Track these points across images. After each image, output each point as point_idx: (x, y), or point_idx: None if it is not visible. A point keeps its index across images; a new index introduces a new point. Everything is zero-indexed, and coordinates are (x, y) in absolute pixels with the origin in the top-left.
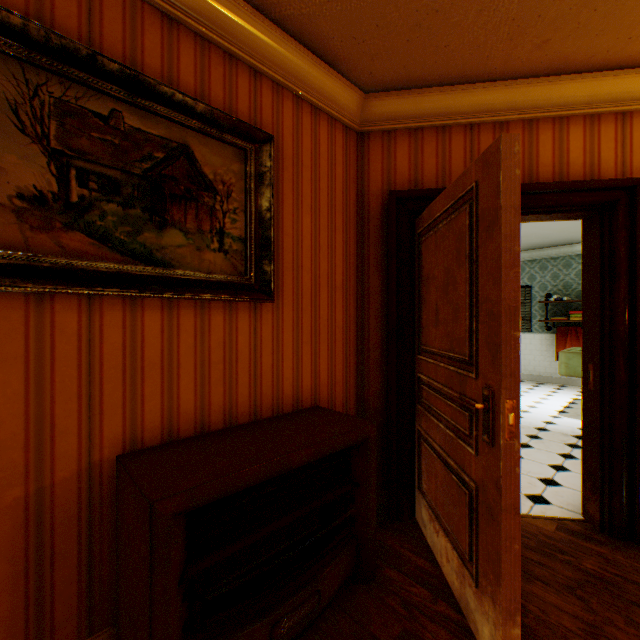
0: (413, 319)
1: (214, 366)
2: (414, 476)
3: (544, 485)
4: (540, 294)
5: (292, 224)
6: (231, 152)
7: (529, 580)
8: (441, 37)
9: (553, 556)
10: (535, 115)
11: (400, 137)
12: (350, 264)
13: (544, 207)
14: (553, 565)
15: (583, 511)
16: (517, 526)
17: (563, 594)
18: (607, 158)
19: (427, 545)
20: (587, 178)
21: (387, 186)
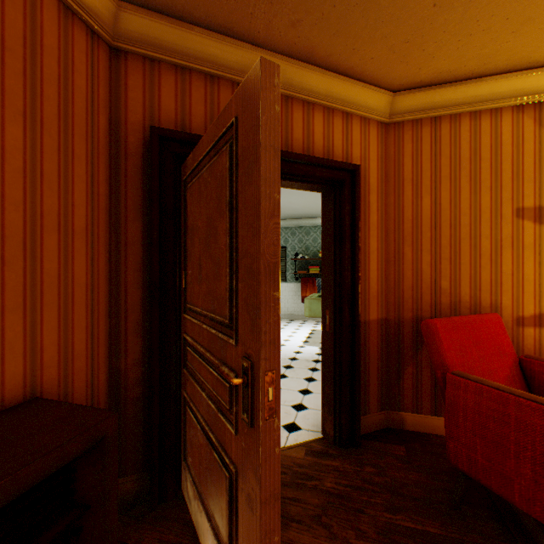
0: (181, 274)
1: None
2: (182, 445)
3: (296, 411)
4: (292, 253)
5: None
6: None
7: (287, 525)
8: None
9: (305, 486)
10: (291, 93)
11: (166, 71)
12: (100, 206)
13: (298, 175)
14: (305, 496)
15: (323, 430)
16: (278, 514)
17: (313, 528)
18: (338, 146)
19: (192, 526)
20: (326, 158)
21: (151, 122)
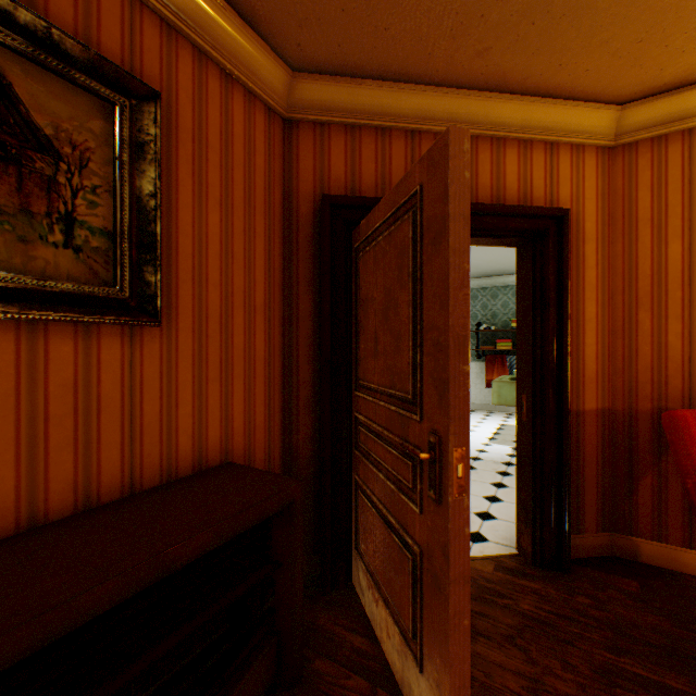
0: (350, 349)
1: (56, 422)
2: (351, 533)
3: (481, 520)
4: (472, 323)
5: (192, 221)
6: (88, 101)
7: (473, 638)
8: (381, 15)
9: (494, 602)
10: (475, 131)
11: (335, 133)
12: (275, 280)
13: (484, 230)
14: (494, 613)
15: (517, 545)
16: (467, 597)
17: (506, 647)
18: (538, 186)
19: (366, 616)
20: (521, 204)
21: (320, 189)
